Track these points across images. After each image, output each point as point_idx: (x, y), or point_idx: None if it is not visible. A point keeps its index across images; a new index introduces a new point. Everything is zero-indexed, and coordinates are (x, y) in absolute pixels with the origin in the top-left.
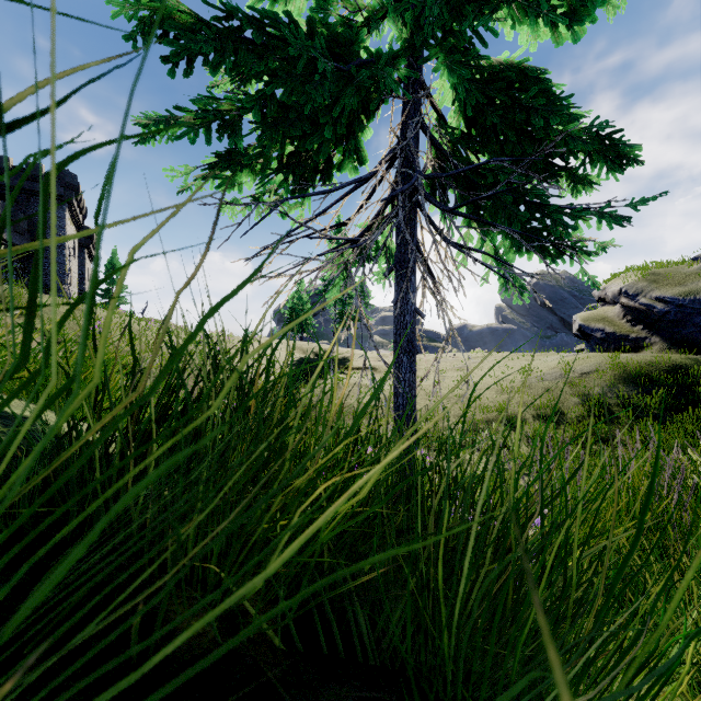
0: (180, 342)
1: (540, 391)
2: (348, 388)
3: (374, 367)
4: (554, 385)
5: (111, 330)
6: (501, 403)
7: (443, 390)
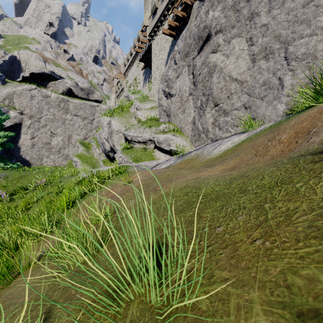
0: None
1: None
2: None
3: None
4: None
5: None
6: None
7: None
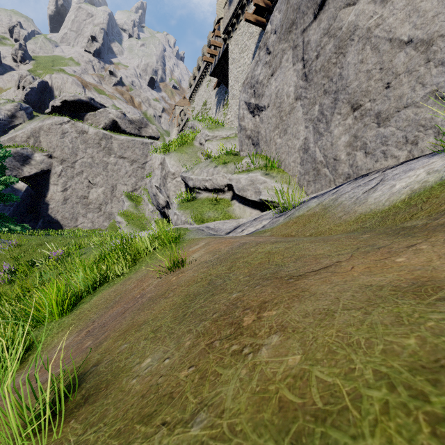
0: None
1: None
2: None
3: None
4: None
5: None
6: None
7: None
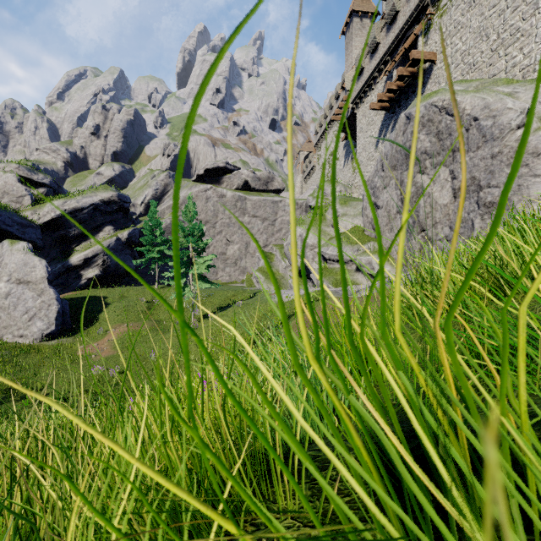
0: None
1: None
2: None
3: None
4: None
5: None
6: None
7: None
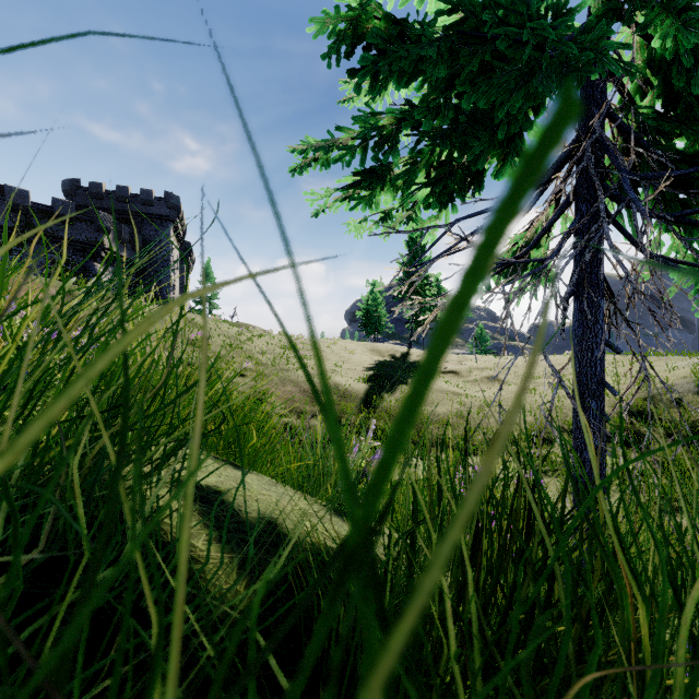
0: (267, 346)
1: (668, 405)
2: (432, 394)
3: (455, 371)
4: (688, 398)
5: (211, 336)
6: (617, 419)
7: (539, 399)
